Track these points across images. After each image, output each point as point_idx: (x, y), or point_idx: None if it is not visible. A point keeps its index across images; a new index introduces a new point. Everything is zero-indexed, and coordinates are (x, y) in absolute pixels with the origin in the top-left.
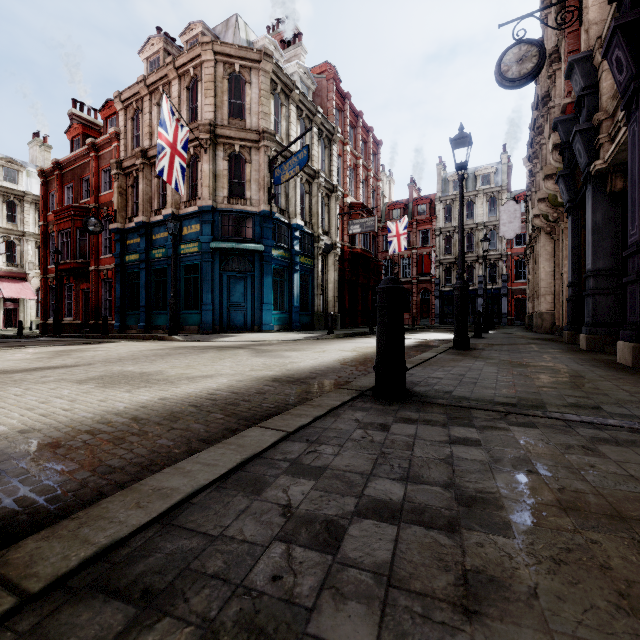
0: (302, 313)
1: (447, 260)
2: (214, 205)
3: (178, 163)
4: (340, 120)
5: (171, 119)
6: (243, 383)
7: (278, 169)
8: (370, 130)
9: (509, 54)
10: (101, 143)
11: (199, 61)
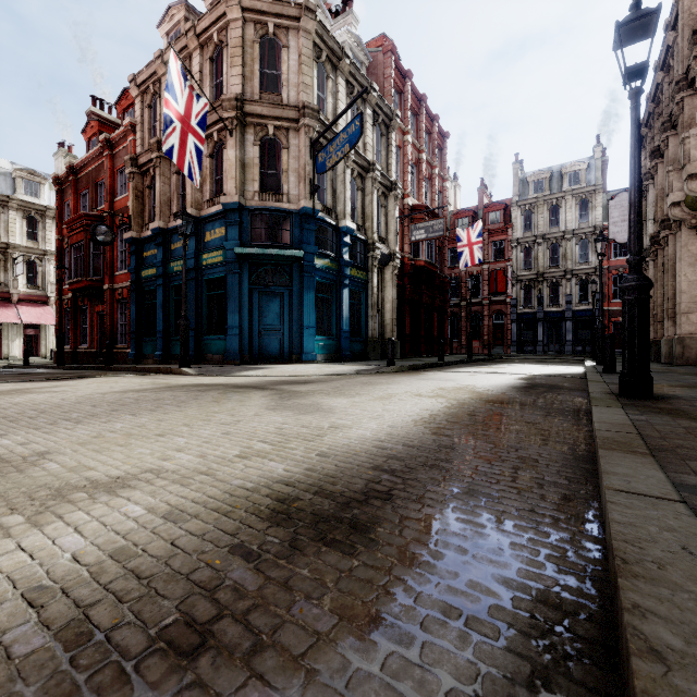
0: (353, 339)
1: (526, 276)
2: (242, 202)
3: (192, 144)
4: (399, 104)
5: (182, 84)
6: (175, 532)
7: (322, 153)
8: (435, 119)
9: None
10: (116, 139)
11: (224, 22)
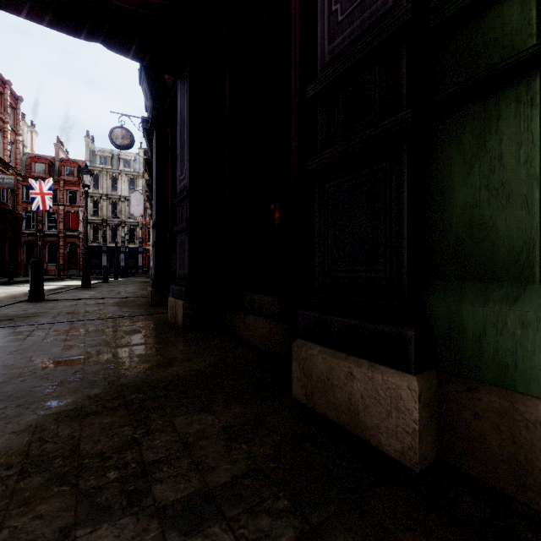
0: None
1: (95, 220)
2: None
3: None
4: None
5: None
6: None
7: None
8: (7, 83)
9: (116, 131)
10: None
11: None
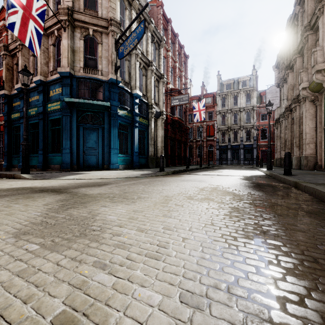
0: (140, 156)
1: (223, 128)
2: (71, 72)
3: (33, 27)
4: (165, 35)
5: None
6: None
7: (121, 46)
8: (182, 47)
9: None
10: None
11: None
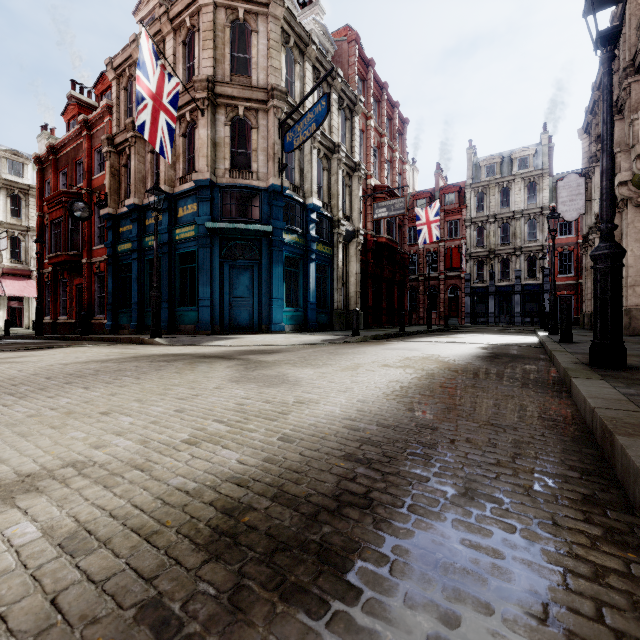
0: (319, 310)
1: (479, 253)
2: (213, 179)
3: (164, 121)
4: (363, 91)
5: (154, 63)
6: (64, 576)
7: (290, 132)
8: (396, 105)
9: None
10: (93, 120)
11: (196, 7)
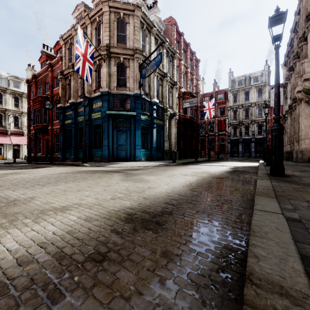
0: (157, 151)
1: (234, 123)
2: (109, 91)
3: (88, 66)
4: (178, 47)
5: (83, 40)
6: (89, 225)
7: (144, 69)
8: (194, 53)
9: None
10: (54, 63)
11: (101, 12)
